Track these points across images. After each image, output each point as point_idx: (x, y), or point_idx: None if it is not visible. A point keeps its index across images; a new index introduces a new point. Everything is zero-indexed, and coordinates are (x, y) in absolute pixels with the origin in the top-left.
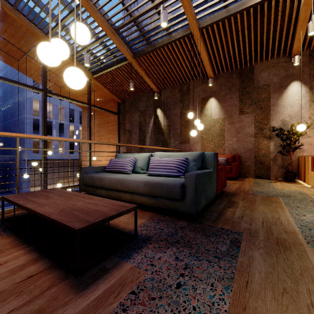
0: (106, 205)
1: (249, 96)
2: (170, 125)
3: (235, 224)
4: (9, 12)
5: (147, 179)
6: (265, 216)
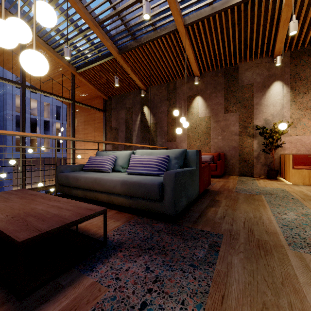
0: (71, 208)
1: (234, 95)
2: (157, 123)
3: (216, 226)
4: None
5: (124, 178)
6: (247, 215)
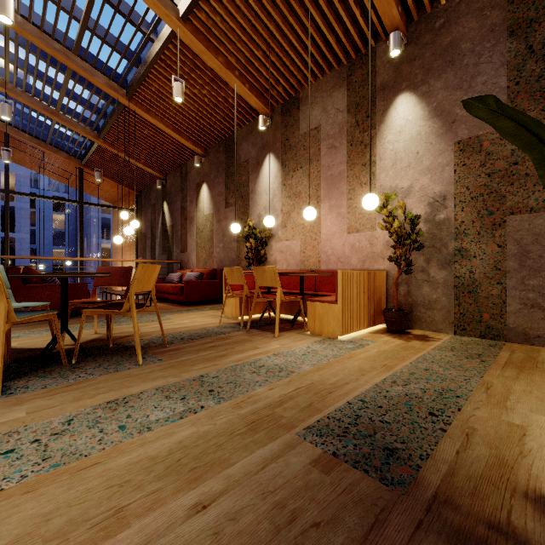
0: None
1: (233, 180)
2: (174, 225)
3: None
4: None
5: None
6: None
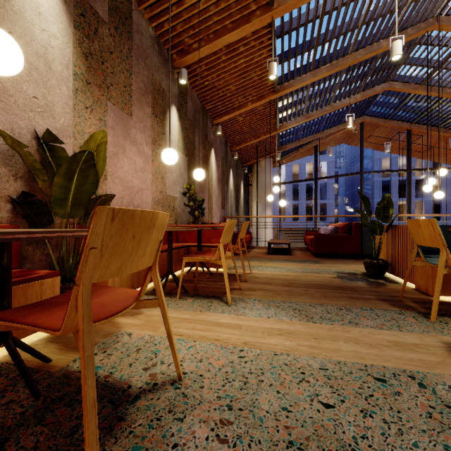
0: None
1: None
2: None
3: None
4: (384, 124)
5: None
6: None
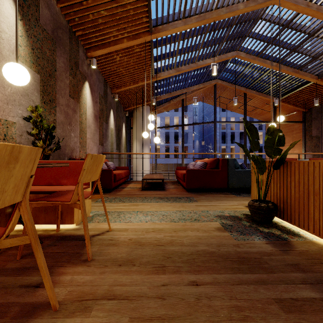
0: None
1: None
2: None
3: None
4: (229, 87)
5: None
6: None
